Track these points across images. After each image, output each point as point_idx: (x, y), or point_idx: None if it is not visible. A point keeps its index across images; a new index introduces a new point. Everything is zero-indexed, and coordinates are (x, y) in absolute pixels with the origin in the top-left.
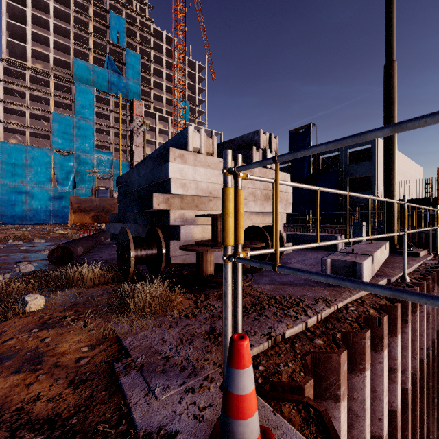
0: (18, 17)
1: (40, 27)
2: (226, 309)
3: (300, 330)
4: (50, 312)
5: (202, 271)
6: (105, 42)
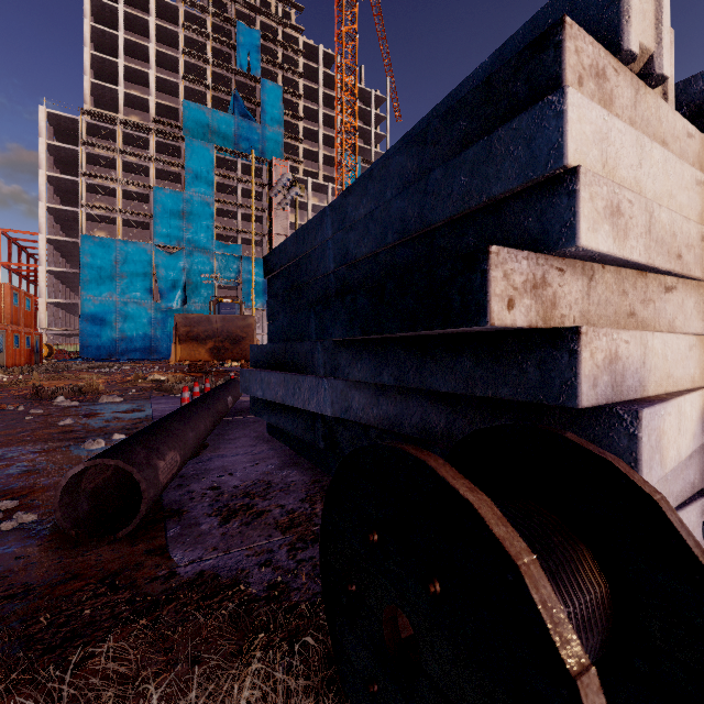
0: (107, 47)
1: (137, 58)
2: None
3: None
4: None
5: None
6: (230, 72)
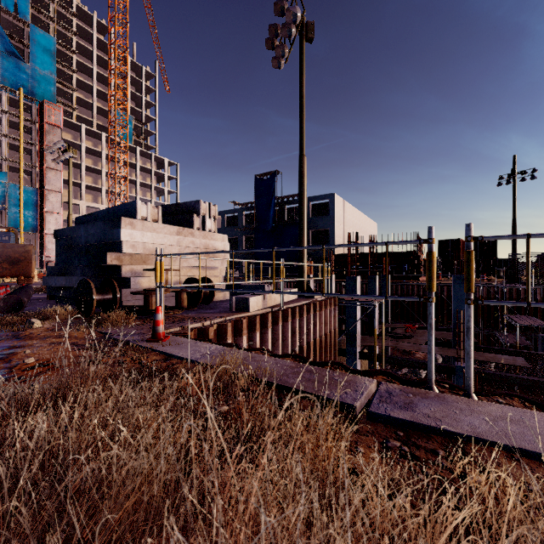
0: None
1: None
2: (157, 305)
3: (199, 326)
4: (50, 327)
5: (148, 309)
6: None
